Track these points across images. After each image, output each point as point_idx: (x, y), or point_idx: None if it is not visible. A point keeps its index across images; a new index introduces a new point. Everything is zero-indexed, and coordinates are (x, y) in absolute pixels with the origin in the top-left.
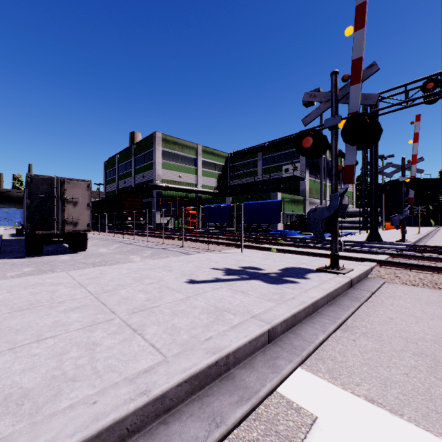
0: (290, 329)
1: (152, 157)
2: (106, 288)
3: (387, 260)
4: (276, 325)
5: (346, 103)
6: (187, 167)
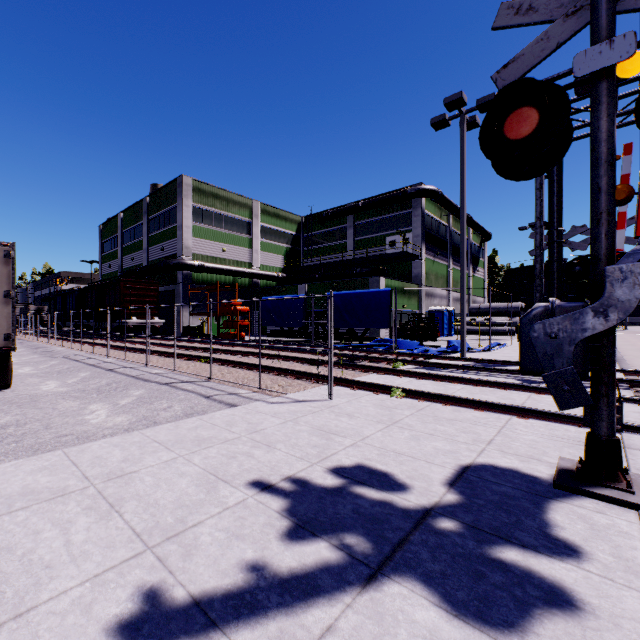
0: None
1: (176, 218)
2: None
3: None
4: None
5: (637, 7)
6: (235, 236)
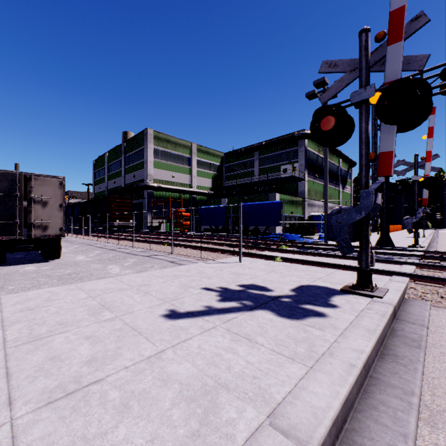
0: (341, 432)
1: (143, 156)
2: (36, 331)
3: (414, 271)
4: (323, 441)
5: (380, 70)
6: (180, 166)
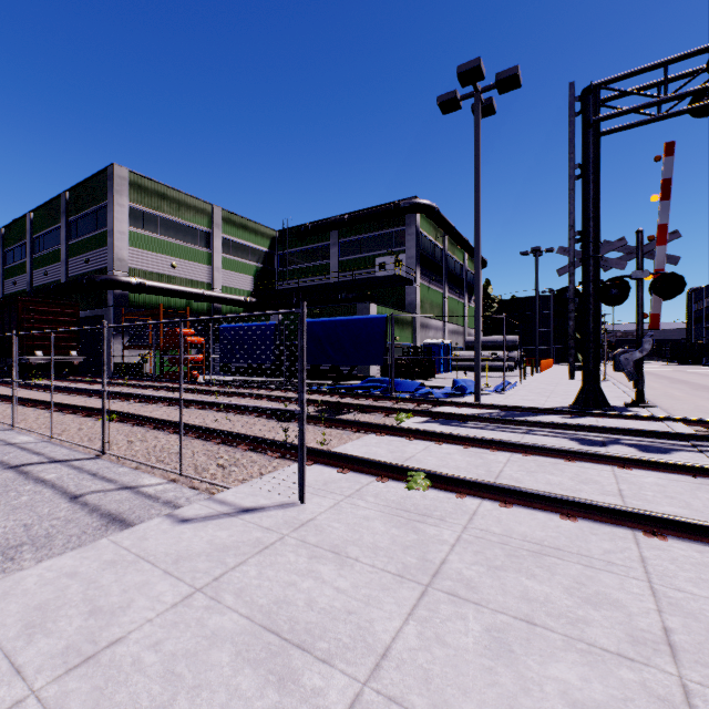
0: None
1: (106, 220)
2: None
3: None
4: None
5: None
6: (190, 248)
